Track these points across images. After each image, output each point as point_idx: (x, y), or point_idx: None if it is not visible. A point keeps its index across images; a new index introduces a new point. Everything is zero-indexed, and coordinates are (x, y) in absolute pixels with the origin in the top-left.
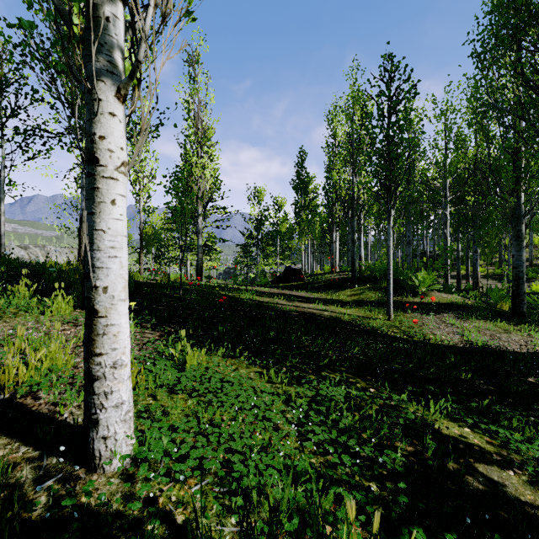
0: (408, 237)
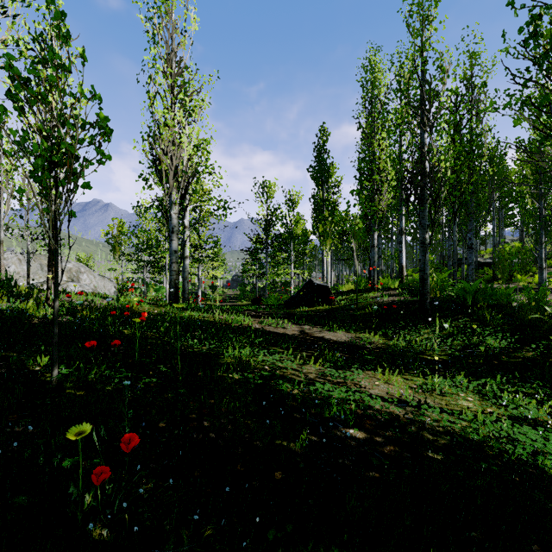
0: (470, 239)
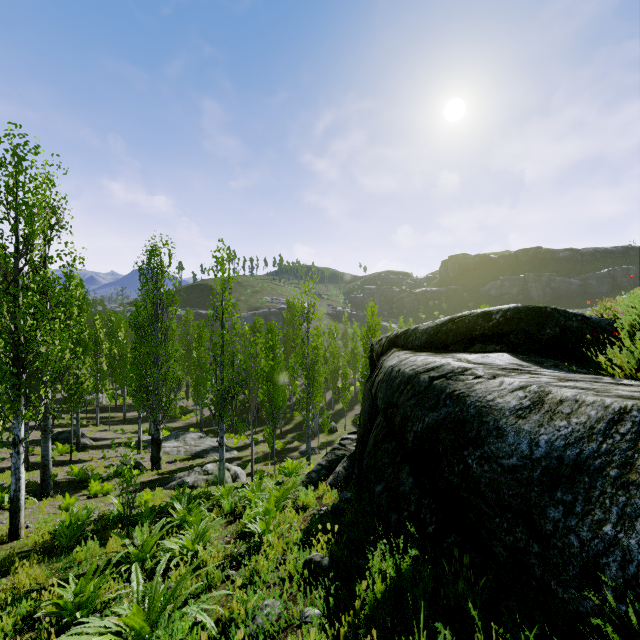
0: None
